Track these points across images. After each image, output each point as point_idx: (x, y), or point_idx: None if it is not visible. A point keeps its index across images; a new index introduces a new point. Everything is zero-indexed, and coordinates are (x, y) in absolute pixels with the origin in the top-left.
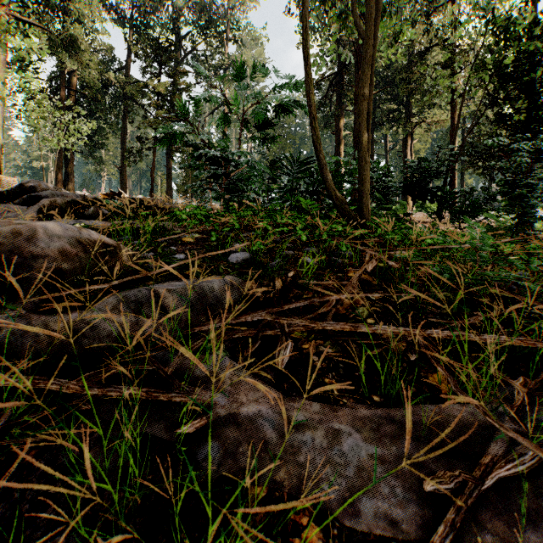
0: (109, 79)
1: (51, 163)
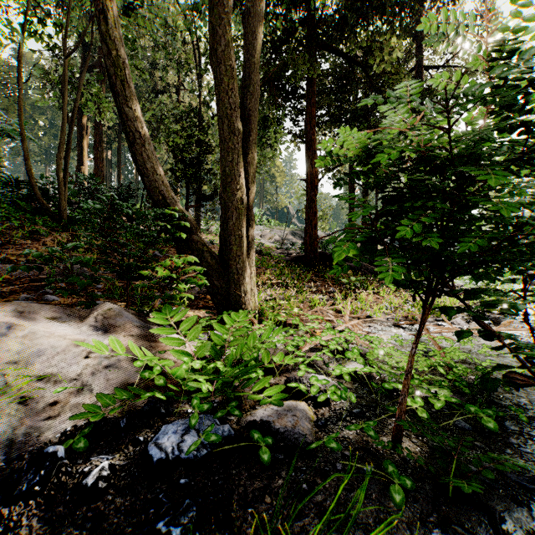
0: None
1: None
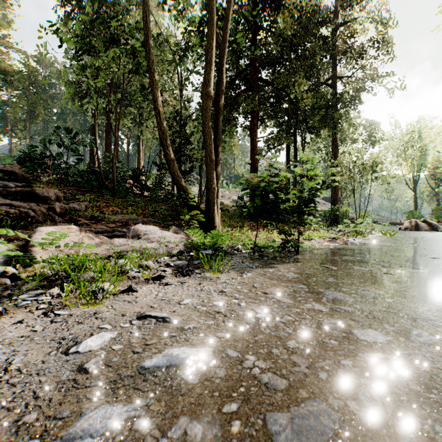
0: None
1: None
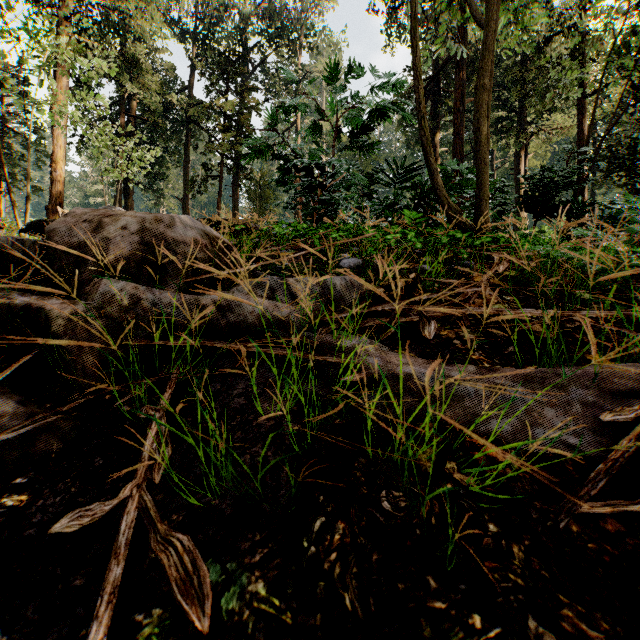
0: (170, 101)
1: (107, 199)
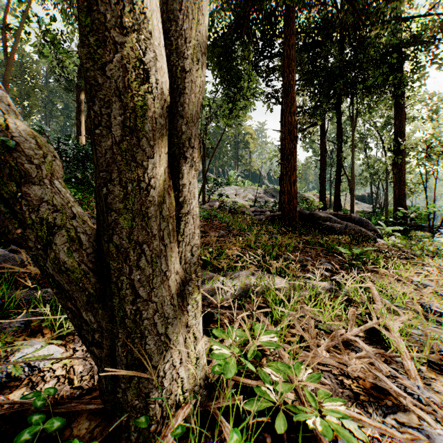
0: None
1: None
